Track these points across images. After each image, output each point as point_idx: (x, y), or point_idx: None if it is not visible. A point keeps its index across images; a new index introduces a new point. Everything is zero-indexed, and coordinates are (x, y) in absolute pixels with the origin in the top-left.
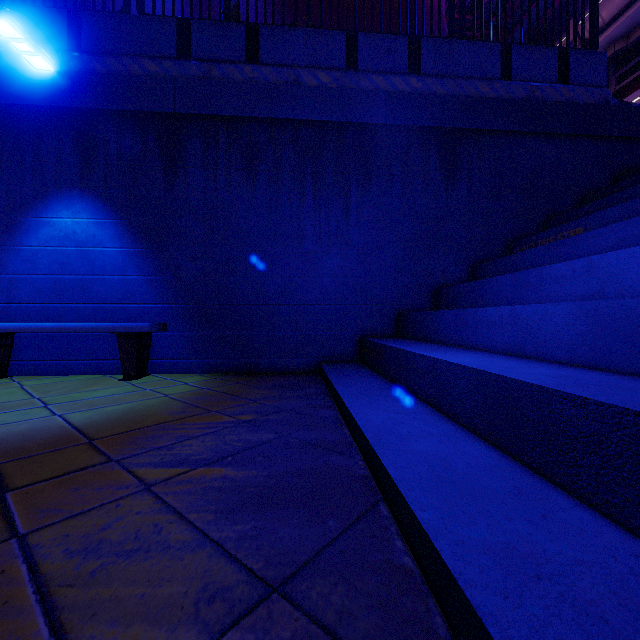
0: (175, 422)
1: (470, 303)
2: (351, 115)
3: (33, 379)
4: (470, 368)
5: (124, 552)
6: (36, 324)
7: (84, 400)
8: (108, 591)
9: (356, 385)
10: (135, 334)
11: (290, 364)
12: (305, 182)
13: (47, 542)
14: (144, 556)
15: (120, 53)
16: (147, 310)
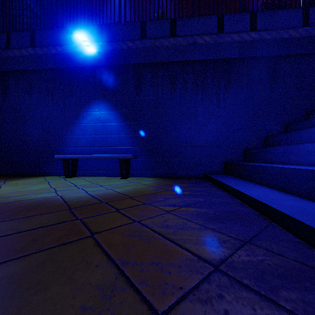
0: (157, 193)
1: (288, 144)
2: (220, 55)
3: (86, 177)
4: (307, 169)
5: (179, 228)
6: (89, 155)
7: (113, 185)
8: (184, 237)
9: (232, 182)
10: (126, 159)
11: (191, 174)
12: (198, 89)
13: (148, 223)
14: (187, 230)
15: (117, 40)
16: (128, 149)
